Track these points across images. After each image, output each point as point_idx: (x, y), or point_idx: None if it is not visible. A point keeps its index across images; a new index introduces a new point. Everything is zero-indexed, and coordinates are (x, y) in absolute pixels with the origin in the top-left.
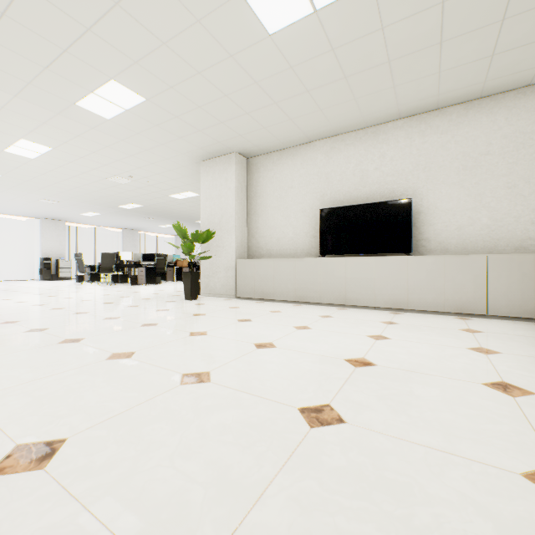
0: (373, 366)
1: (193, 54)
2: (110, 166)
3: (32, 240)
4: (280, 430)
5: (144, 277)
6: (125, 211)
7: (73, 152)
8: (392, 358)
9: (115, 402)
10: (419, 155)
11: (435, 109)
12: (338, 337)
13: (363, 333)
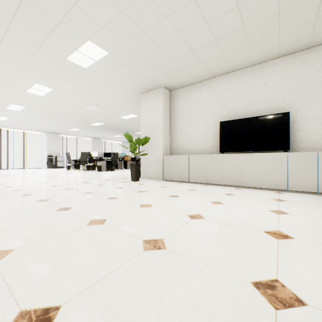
0: (291, 239)
1: (140, 18)
2: (86, 99)
3: (42, 145)
4: (247, 311)
5: (105, 167)
6: (94, 127)
7: (65, 91)
8: (302, 231)
9: (97, 266)
10: (293, 82)
11: (306, 49)
12: (248, 211)
13: (264, 208)
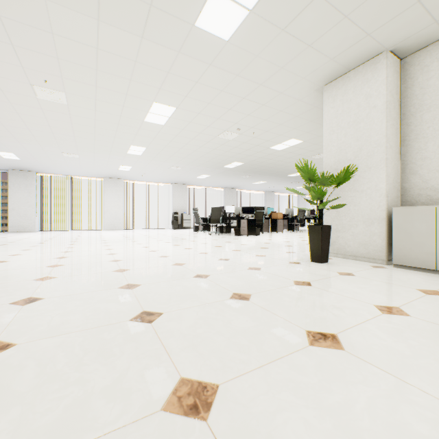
0: None
1: None
2: (222, 120)
3: (167, 200)
4: None
5: (245, 229)
6: (228, 171)
7: (192, 108)
8: None
9: None
10: None
11: None
12: None
13: None
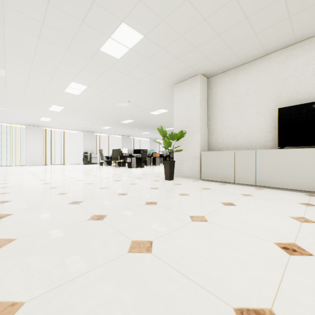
0: None
1: None
2: (118, 95)
3: (79, 143)
4: None
5: (135, 163)
6: (124, 125)
7: (98, 88)
8: None
9: None
10: None
11: None
12: None
13: None
